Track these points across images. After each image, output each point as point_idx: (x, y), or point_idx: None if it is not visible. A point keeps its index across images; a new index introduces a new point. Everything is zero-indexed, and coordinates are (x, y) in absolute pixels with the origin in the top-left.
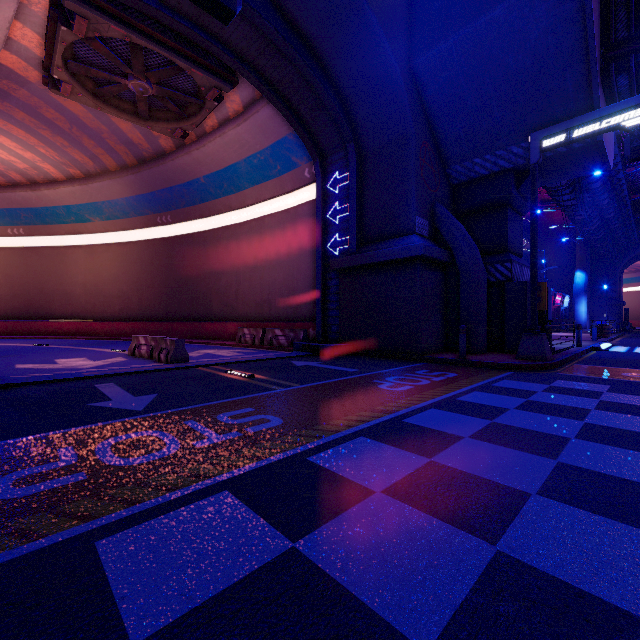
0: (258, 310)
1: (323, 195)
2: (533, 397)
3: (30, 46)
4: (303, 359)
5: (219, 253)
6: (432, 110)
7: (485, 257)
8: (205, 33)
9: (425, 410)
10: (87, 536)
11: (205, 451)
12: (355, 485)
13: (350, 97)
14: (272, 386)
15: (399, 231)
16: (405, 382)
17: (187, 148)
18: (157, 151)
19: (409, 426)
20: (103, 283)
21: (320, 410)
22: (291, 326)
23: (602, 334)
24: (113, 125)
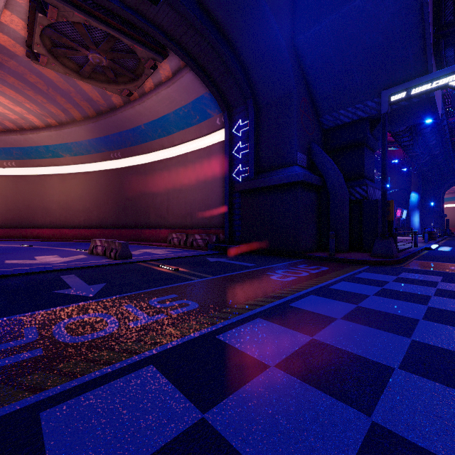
0: (183, 220)
1: (230, 137)
2: (386, 286)
3: (17, 29)
4: (215, 256)
5: (155, 179)
6: (309, 75)
7: (347, 182)
8: (144, 19)
9: (306, 296)
10: (34, 407)
11: (137, 330)
12: (254, 360)
13: (249, 66)
14: (192, 277)
15: (285, 163)
16: (290, 274)
17: (132, 104)
18: (110, 106)
19: (294, 309)
20: (72, 201)
21: (227, 296)
22: (207, 232)
23: (431, 238)
24: (78, 87)
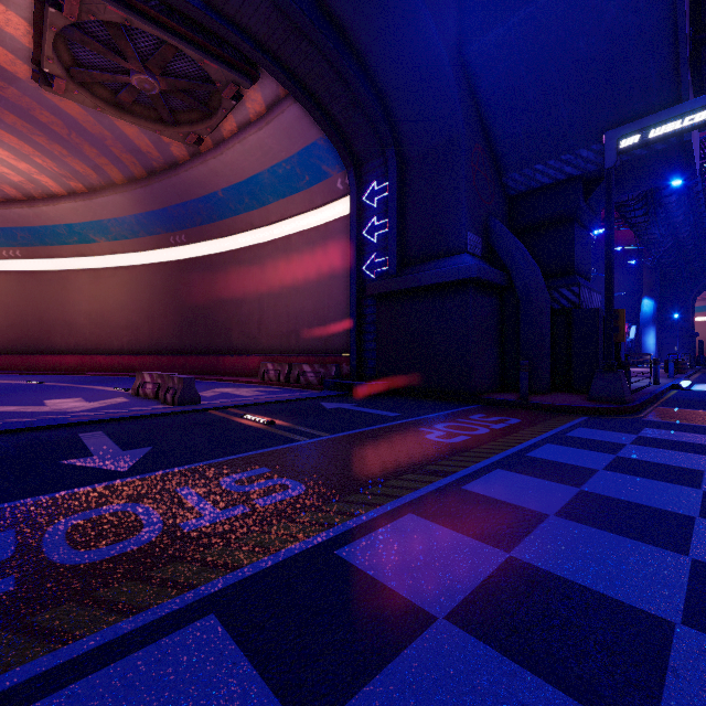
0: (284, 342)
1: (358, 209)
2: (623, 452)
3: (16, 34)
4: (335, 400)
5: (240, 277)
6: (486, 108)
7: (548, 280)
8: (219, 16)
9: (489, 471)
10: None
11: (194, 538)
12: (405, 604)
13: (390, 93)
14: (295, 436)
15: (447, 250)
16: (458, 431)
17: (202, 157)
18: (169, 161)
19: (472, 497)
20: (110, 312)
21: (354, 471)
22: (321, 361)
23: (678, 370)
24: (117, 130)
